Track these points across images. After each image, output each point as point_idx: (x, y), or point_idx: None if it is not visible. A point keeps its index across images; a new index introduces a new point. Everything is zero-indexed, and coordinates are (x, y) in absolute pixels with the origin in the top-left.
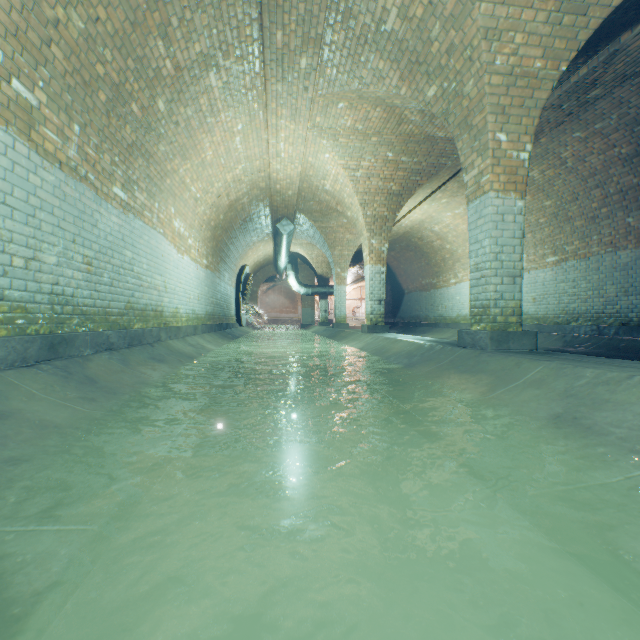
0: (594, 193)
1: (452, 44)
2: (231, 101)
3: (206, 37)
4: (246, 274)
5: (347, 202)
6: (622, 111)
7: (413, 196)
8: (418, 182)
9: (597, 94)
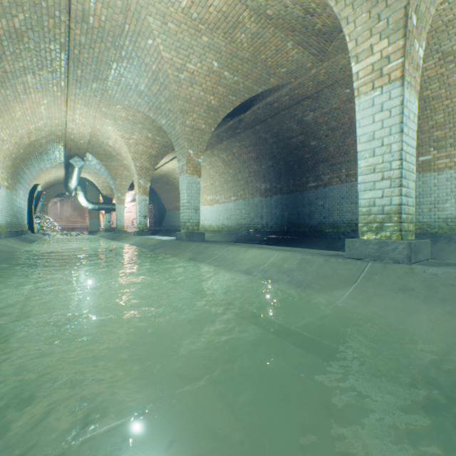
0: (246, 170)
1: (170, 108)
2: (41, 89)
3: (29, 61)
4: (39, 191)
5: (124, 155)
6: (250, 140)
7: (166, 156)
8: (167, 151)
9: (239, 131)
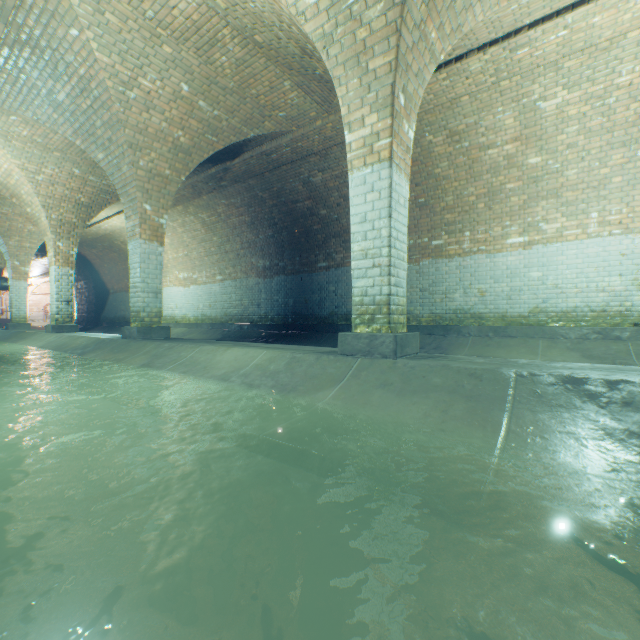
0: (238, 239)
1: (112, 138)
2: None
3: None
4: None
5: (27, 199)
6: (242, 197)
7: (109, 207)
8: (109, 200)
9: (227, 184)
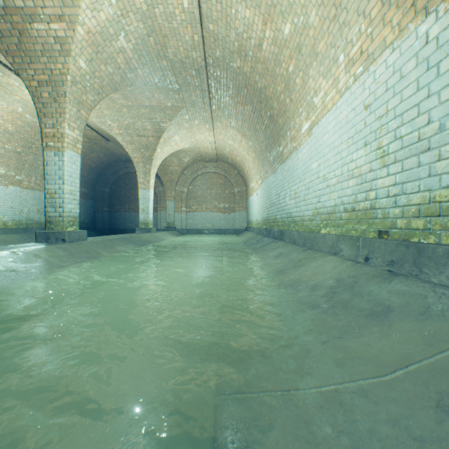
0: None
1: None
2: None
3: None
4: None
5: None
6: None
7: None
8: None
9: None
